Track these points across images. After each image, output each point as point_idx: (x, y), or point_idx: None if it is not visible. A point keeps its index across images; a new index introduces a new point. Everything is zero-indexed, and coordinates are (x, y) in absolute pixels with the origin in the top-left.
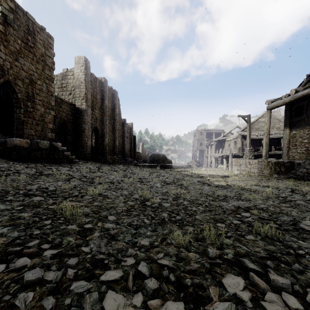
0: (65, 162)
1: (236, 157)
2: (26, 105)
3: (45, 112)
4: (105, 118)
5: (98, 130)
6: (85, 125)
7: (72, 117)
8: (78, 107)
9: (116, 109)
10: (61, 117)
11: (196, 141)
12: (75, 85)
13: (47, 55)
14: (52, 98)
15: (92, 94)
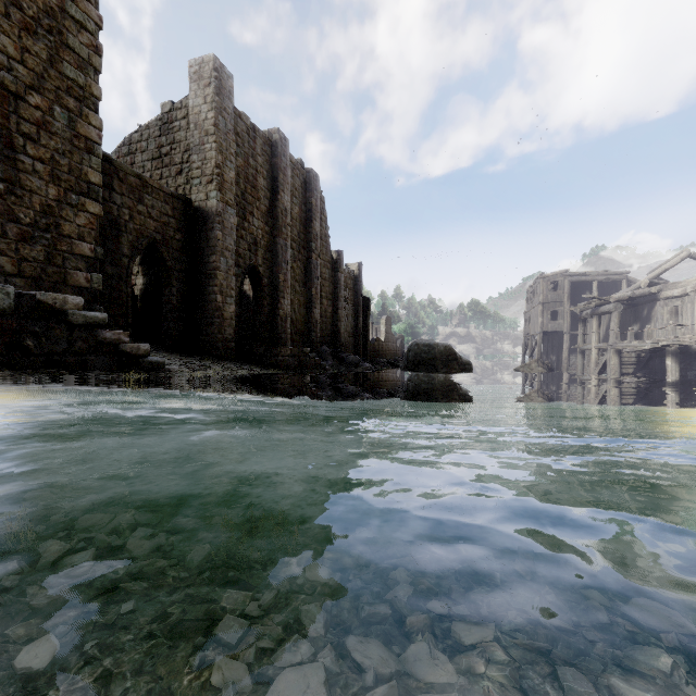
0: (105, 365)
1: None
2: None
3: (62, 200)
4: (282, 244)
5: (259, 274)
6: (216, 256)
7: (180, 236)
8: (199, 206)
9: (315, 221)
10: (141, 233)
11: (539, 307)
12: (190, 144)
13: (70, 19)
14: (92, 159)
15: (243, 172)
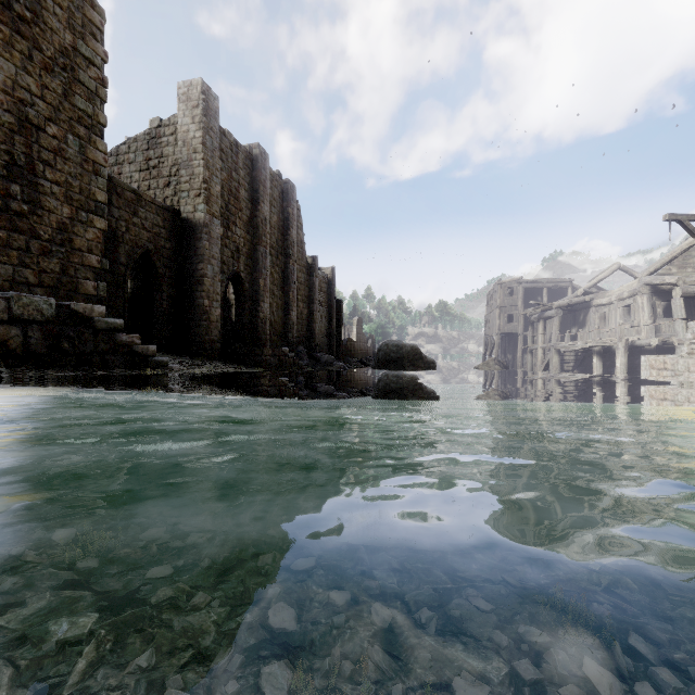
0: (121, 363)
1: (630, 351)
2: (6, 193)
3: (74, 218)
4: (262, 251)
5: (241, 280)
6: (204, 264)
7: (170, 245)
8: (187, 217)
9: (291, 229)
10: (136, 243)
11: (496, 310)
12: (178, 159)
13: (81, 56)
14: (99, 180)
15: (226, 185)
